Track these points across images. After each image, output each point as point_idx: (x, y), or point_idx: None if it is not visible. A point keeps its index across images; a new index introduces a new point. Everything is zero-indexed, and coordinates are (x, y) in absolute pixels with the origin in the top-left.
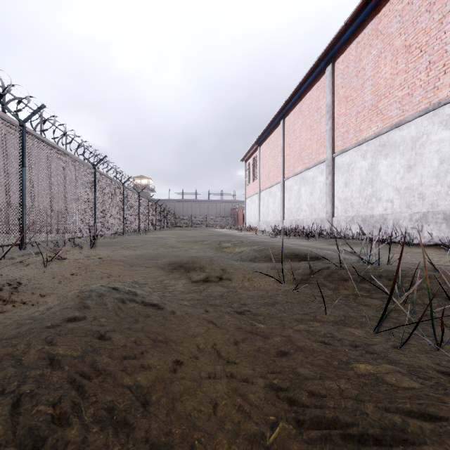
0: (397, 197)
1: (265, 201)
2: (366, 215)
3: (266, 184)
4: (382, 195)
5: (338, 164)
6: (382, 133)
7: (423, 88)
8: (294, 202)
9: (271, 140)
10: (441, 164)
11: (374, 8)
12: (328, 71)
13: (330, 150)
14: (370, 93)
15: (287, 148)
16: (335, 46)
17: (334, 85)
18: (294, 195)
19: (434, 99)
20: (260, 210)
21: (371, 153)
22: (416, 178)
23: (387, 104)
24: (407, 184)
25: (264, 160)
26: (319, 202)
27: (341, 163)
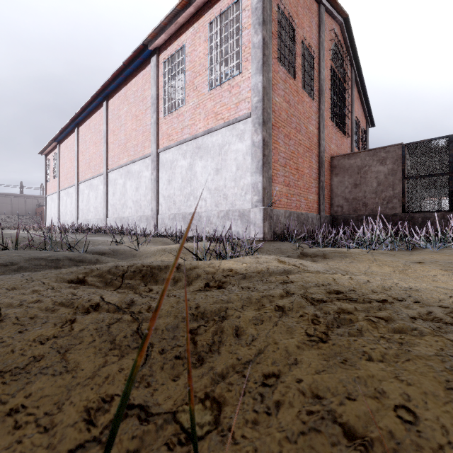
0: (133, 206)
1: (64, 201)
2: (122, 217)
3: (64, 184)
4: (128, 204)
5: (110, 178)
6: (128, 164)
7: (141, 144)
8: (86, 204)
9: (69, 142)
10: (146, 189)
11: (125, 80)
12: (104, 105)
13: (105, 166)
14: (124, 135)
15: (81, 155)
16: (106, 91)
17: (108, 118)
18: (86, 198)
19: (144, 152)
20: (60, 210)
21: (124, 175)
22: (139, 196)
23: (130, 146)
24: (136, 199)
25: (63, 160)
26: (100, 206)
27: (111, 178)
